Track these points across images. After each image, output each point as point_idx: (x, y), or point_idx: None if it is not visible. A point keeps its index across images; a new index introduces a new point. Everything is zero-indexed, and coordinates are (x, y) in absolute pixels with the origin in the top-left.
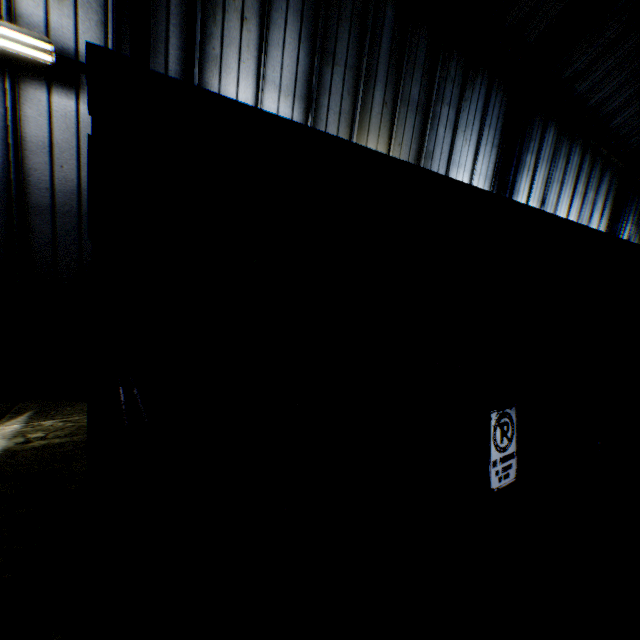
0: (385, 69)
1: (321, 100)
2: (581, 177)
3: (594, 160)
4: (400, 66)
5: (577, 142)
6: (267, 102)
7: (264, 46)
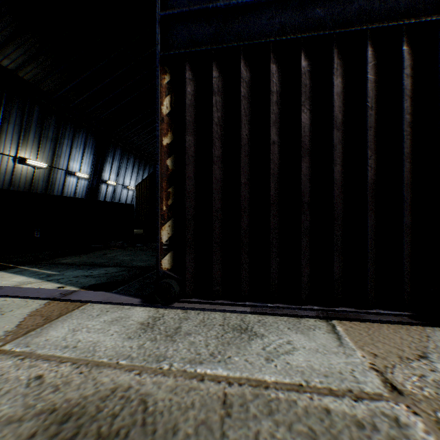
0: (36, 126)
1: (3, 135)
2: (136, 166)
3: (141, 160)
4: (43, 125)
5: (132, 154)
6: None
7: None
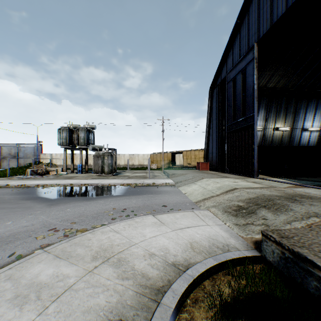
0: (283, 108)
1: (268, 119)
2: None
3: None
4: (287, 106)
5: None
6: (257, 123)
7: (257, 115)
